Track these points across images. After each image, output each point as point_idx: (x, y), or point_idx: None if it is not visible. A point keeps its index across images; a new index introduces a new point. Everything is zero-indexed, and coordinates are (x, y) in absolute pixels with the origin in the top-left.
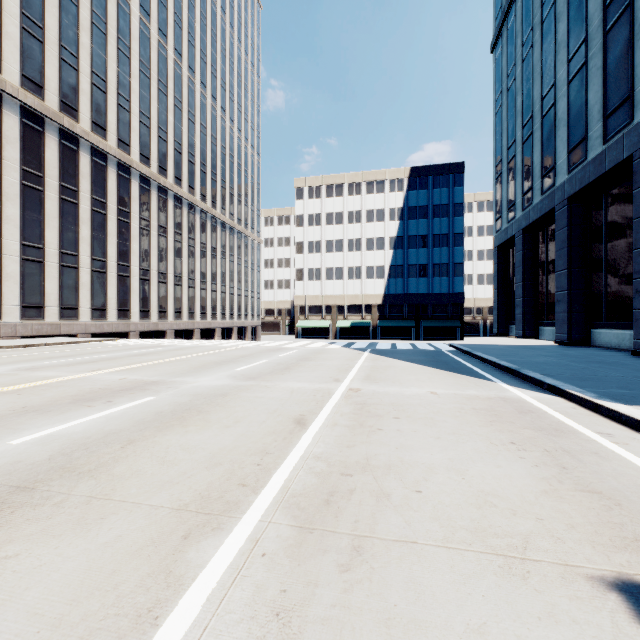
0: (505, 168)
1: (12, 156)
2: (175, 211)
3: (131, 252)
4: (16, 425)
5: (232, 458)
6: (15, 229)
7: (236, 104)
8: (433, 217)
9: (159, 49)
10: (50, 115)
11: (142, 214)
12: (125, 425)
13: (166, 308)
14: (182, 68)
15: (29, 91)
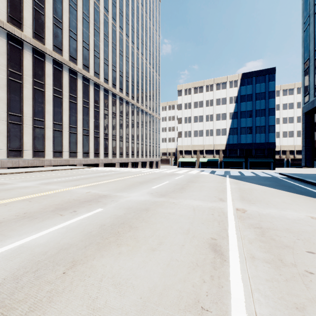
0: (312, 63)
1: (49, 82)
2: (120, 105)
3: (100, 125)
4: (8, 231)
5: (165, 315)
6: (50, 116)
7: (148, 51)
8: (255, 100)
9: (112, 27)
10: (65, 62)
11: (105, 107)
12: (76, 239)
13: (115, 152)
14: (123, 35)
15: (56, 52)
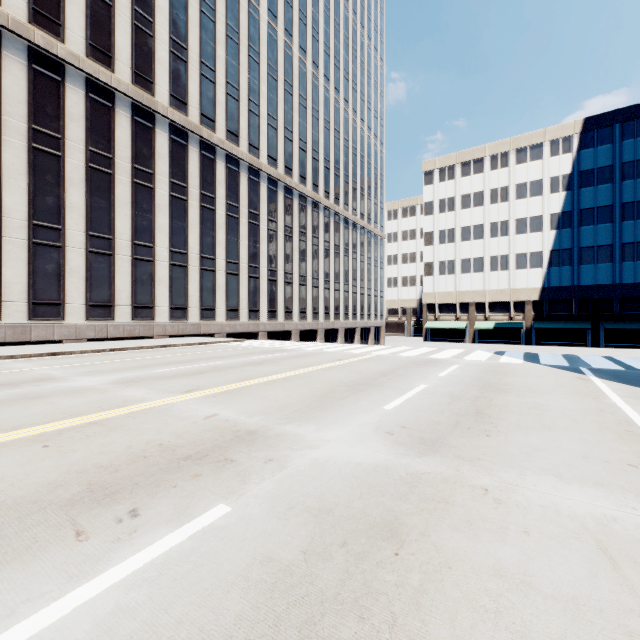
0: None
1: (163, 171)
2: (300, 210)
3: (260, 254)
4: None
5: None
6: (165, 237)
7: (359, 93)
8: (622, 179)
9: (285, 50)
10: (192, 129)
11: (270, 216)
12: None
13: (291, 308)
14: (306, 65)
15: (176, 109)
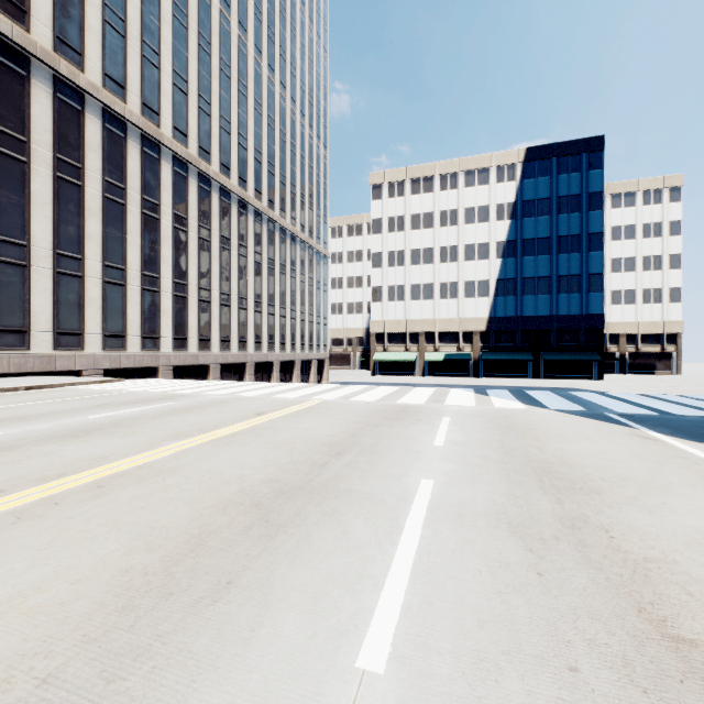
0: None
1: None
2: (221, 208)
3: (161, 259)
4: None
5: None
6: None
7: (298, 81)
8: (558, 213)
9: None
10: (38, 54)
11: (176, 209)
12: None
13: (209, 335)
14: (230, 23)
15: (4, 14)
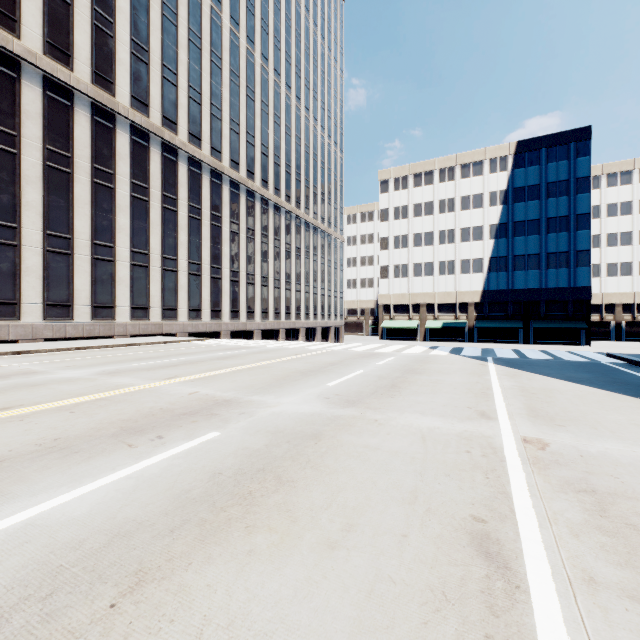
0: None
1: (124, 171)
2: (262, 213)
3: (222, 255)
4: (12, 483)
5: None
6: (126, 237)
7: (319, 102)
8: (547, 197)
9: (247, 56)
10: (154, 130)
11: (232, 218)
12: (153, 508)
13: (254, 308)
14: (268, 72)
15: (137, 110)
